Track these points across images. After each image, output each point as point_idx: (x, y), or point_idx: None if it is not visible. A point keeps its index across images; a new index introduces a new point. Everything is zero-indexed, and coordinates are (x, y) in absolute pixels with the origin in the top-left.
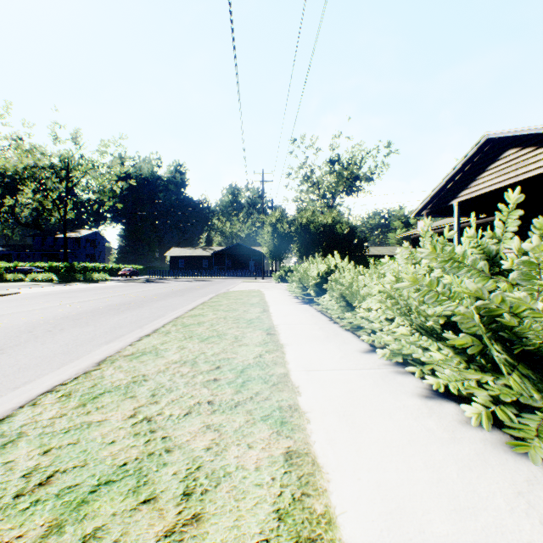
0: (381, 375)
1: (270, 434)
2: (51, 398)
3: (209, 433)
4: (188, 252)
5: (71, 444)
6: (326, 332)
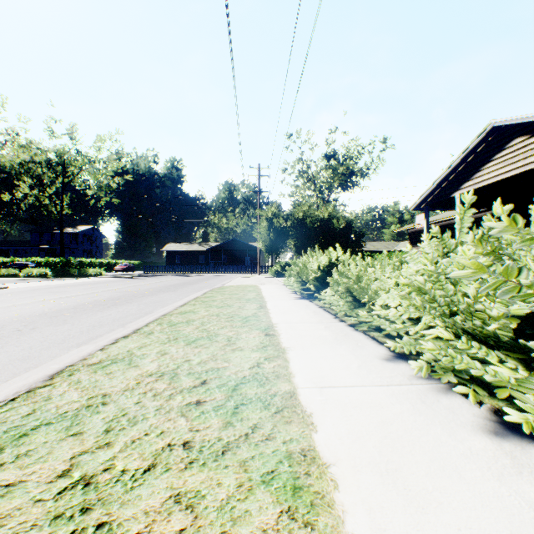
0: (418, 395)
1: (277, 518)
2: None
3: (176, 514)
4: (185, 247)
5: None
6: (333, 332)
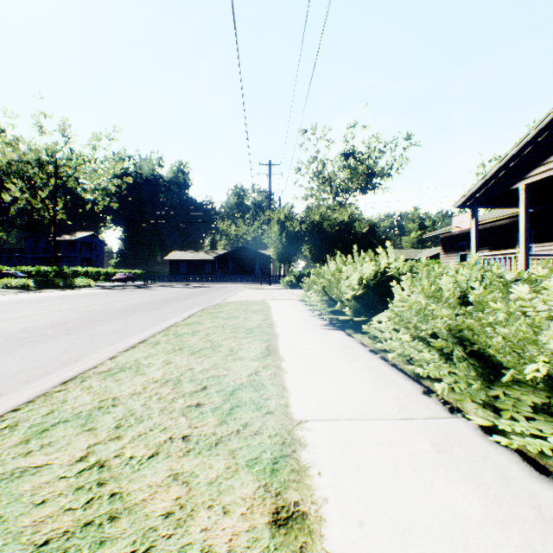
0: None
1: None
2: None
3: None
4: (190, 255)
5: None
6: (484, 490)
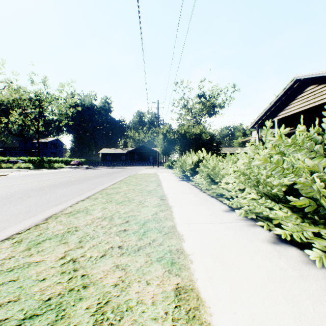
0: (239, 227)
1: (163, 273)
2: (7, 244)
3: (117, 271)
4: (113, 151)
5: (12, 281)
6: (198, 198)
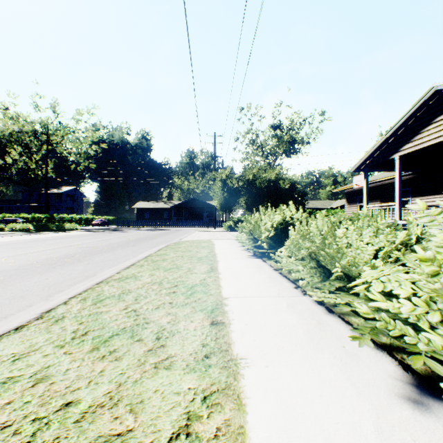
0: None
1: None
2: None
3: None
4: (152, 205)
5: None
6: (301, 316)
